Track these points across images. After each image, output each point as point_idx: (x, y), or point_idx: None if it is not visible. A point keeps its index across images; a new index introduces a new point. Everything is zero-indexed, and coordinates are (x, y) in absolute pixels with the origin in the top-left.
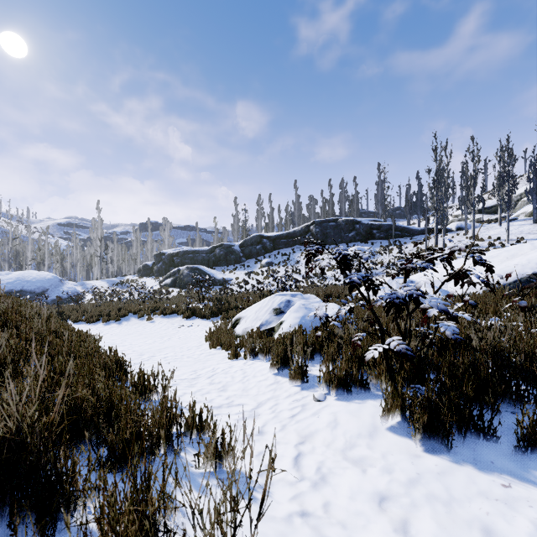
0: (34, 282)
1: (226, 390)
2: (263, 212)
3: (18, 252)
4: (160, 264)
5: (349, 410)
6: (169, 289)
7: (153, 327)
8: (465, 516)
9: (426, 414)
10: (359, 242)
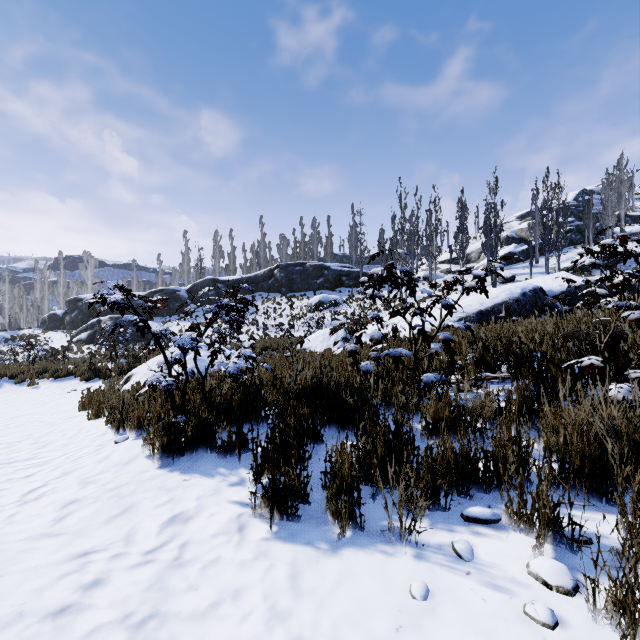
0: None
1: (45, 447)
2: (222, 251)
3: None
4: (75, 314)
5: (129, 446)
6: (83, 347)
7: (33, 394)
8: (125, 502)
9: (166, 436)
10: (328, 289)
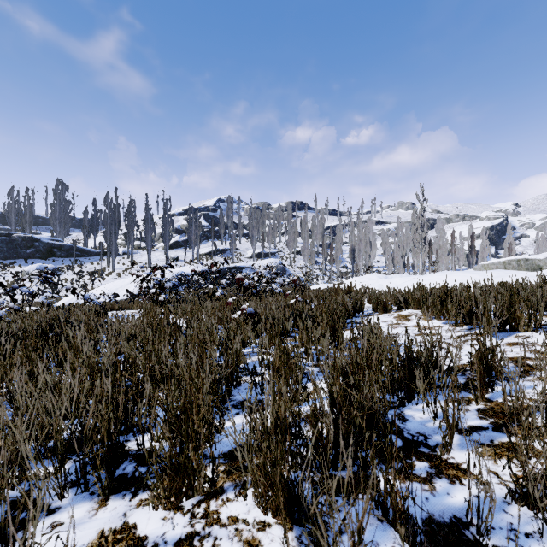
0: None
1: None
2: None
3: None
4: None
5: None
6: None
7: None
8: None
9: None
10: (39, 258)
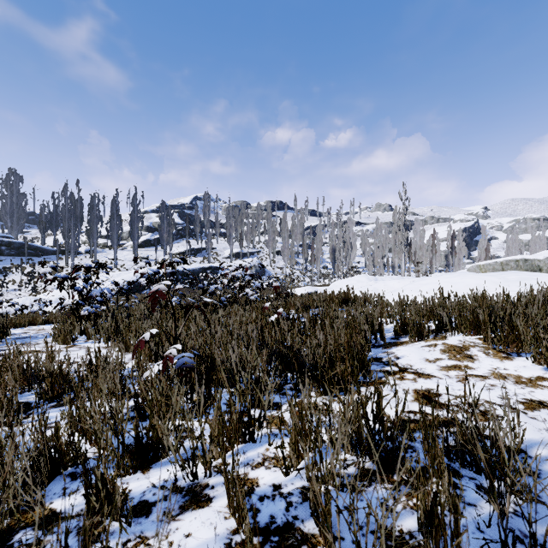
0: None
1: None
2: None
3: None
4: None
5: None
6: None
7: None
8: None
9: None
10: None
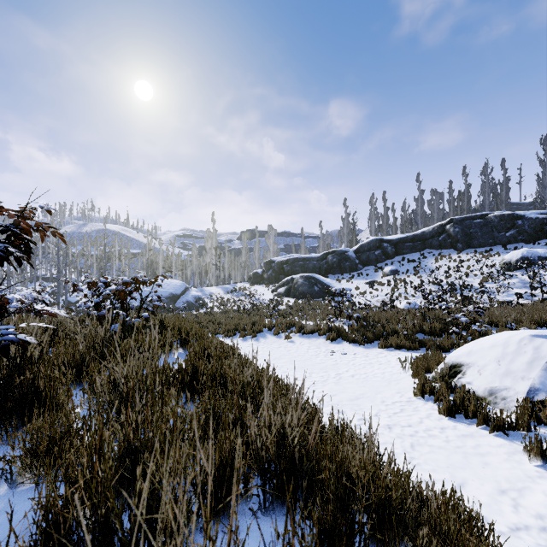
0: (169, 289)
1: None
2: (377, 213)
3: (152, 262)
4: (270, 272)
5: None
6: (283, 299)
7: (298, 350)
8: None
9: None
10: (523, 242)
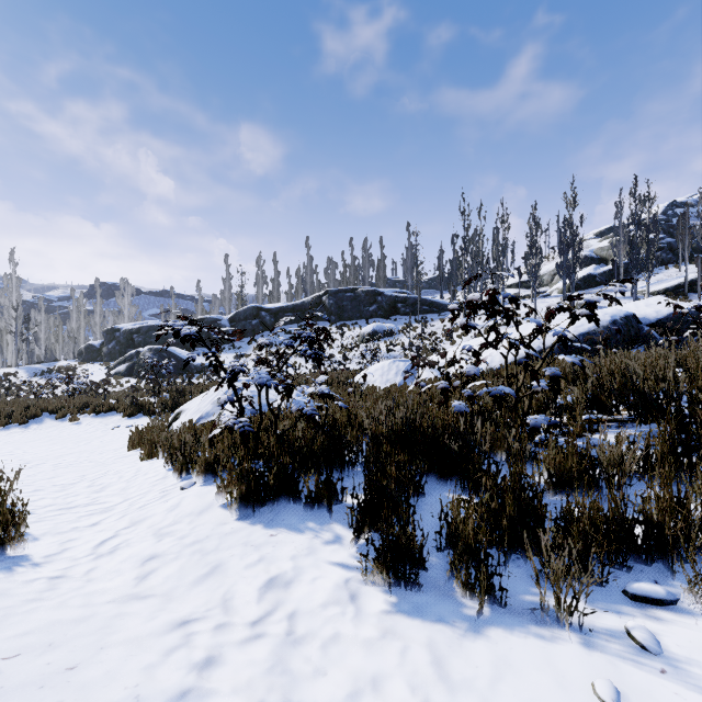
0: None
1: (103, 491)
2: (265, 277)
3: None
4: (113, 345)
5: (199, 493)
6: (121, 380)
7: (76, 430)
8: (211, 559)
9: (245, 484)
10: (381, 317)
